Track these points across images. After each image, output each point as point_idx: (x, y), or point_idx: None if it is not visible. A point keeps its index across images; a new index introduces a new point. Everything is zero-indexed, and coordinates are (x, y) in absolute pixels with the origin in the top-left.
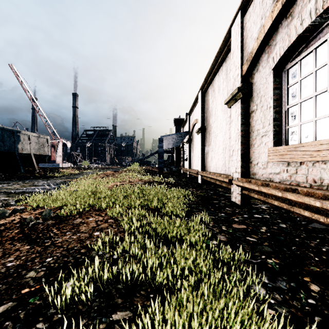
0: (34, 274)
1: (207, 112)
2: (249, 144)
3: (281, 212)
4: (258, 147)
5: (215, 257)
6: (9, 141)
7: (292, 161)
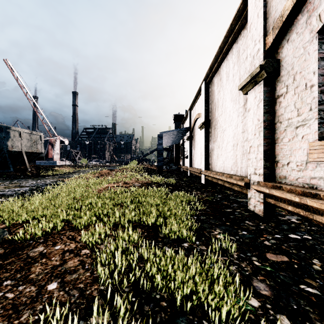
0: None
1: (212, 104)
2: (274, 138)
3: (321, 229)
4: (290, 141)
5: None
6: None
7: None
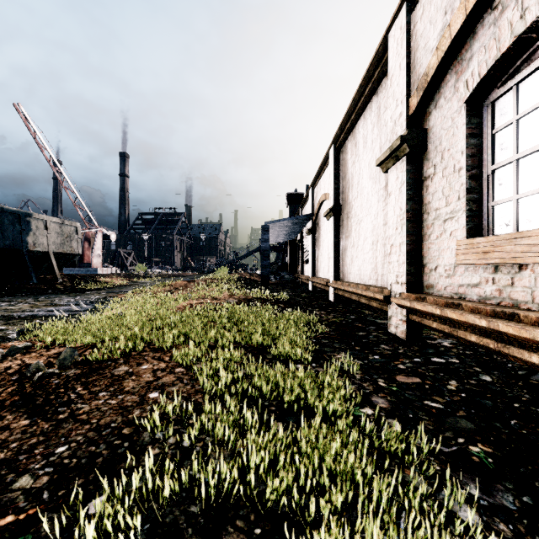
0: (30, 481)
1: (344, 181)
2: (421, 235)
3: (478, 353)
4: (438, 239)
5: (372, 443)
6: (12, 230)
7: (503, 263)
